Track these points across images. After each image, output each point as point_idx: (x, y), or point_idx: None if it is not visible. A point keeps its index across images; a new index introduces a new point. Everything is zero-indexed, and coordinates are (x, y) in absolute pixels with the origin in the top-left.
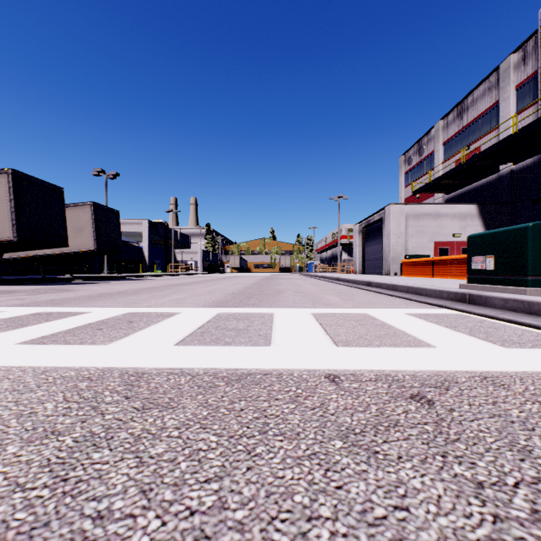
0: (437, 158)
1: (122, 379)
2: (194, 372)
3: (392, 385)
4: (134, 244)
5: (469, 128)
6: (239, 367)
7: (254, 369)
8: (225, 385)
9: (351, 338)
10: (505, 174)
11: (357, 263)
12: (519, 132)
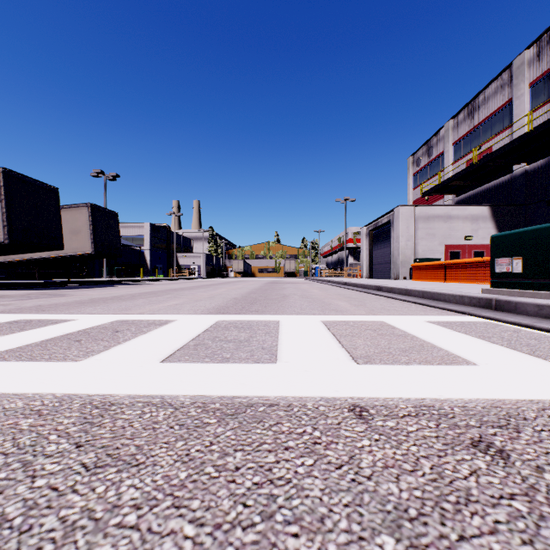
0: (447, 159)
1: (80, 414)
2: (178, 402)
3: (441, 424)
4: (136, 248)
5: (480, 127)
6: (237, 394)
7: (256, 398)
8: (216, 424)
9: (372, 352)
10: (519, 175)
11: (364, 267)
12: (535, 130)
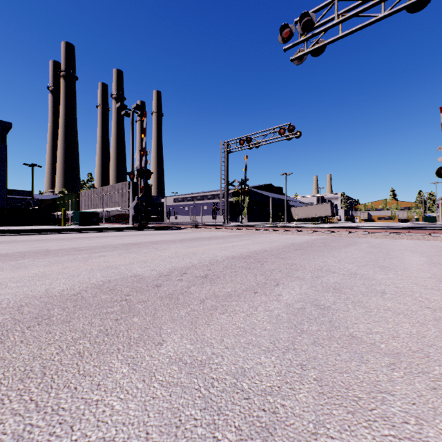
0: None
1: None
2: None
3: None
4: None
5: None
6: None
7: None
8: None
9: None
10: None
11: (439, 217)
12: None
